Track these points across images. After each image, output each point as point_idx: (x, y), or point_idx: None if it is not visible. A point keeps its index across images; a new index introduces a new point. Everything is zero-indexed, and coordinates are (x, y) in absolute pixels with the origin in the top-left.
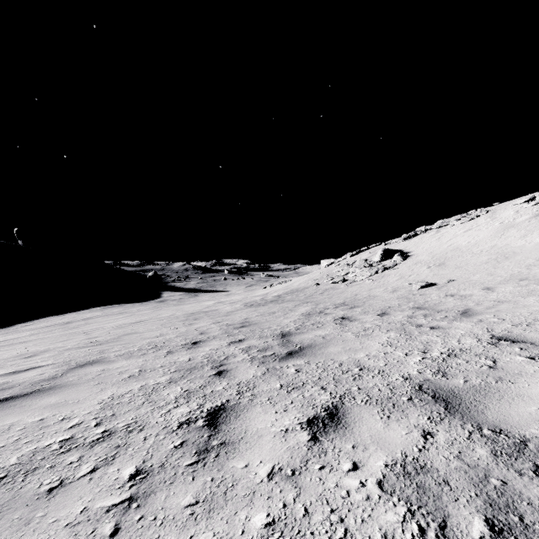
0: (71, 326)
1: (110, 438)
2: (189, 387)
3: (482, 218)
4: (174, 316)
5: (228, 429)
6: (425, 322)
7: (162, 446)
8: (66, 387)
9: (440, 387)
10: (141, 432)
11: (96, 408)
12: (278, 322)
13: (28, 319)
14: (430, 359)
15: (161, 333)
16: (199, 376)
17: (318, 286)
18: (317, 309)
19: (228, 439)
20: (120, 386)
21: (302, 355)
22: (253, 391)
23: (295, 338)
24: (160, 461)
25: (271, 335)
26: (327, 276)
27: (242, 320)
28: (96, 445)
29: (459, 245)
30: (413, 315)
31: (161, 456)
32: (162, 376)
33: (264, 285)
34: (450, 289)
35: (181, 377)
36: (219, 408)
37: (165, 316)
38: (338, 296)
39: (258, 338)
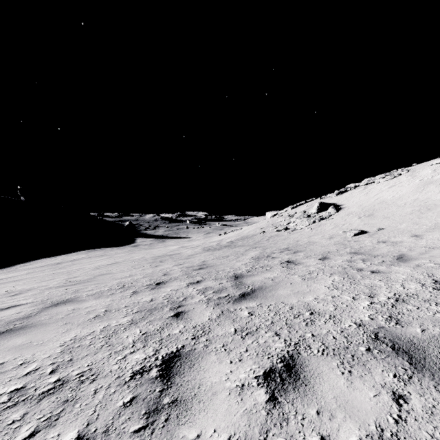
0: (60, 266)
1: (61, 389)
2: (148, 330)
3: (404, 176)
4: (144, 258)
5: (181, 382)
6: (365, 267)
7: (110, 403)
8: (36, 327)
9: (397, 337)
10: (92, 383)
11: (56, 352)
12: (231, 265)
13: (26, 260)
14: (379, 304)
15: (130, 273)
16: (158, 318)
17: (265, 234)
18: (265, 253)
19: (181, 395)
20: (84, 327)
21: (254, 297)
22: (208, 335)
23: (246, 280)
24: (105, 424)
25: (225, 277)
26: (272, 225)
27: (200, 263)
28: (44, 399)
29: (385, 199)
30: (351, 259)
31: (107, 416)
32: (124, 316)
33: (219, 233)
34: (381, 236)
35: (142, 318)
36: (174, 354)
37: (136, 258)
38: (282, 242)
39: (213, 280)
